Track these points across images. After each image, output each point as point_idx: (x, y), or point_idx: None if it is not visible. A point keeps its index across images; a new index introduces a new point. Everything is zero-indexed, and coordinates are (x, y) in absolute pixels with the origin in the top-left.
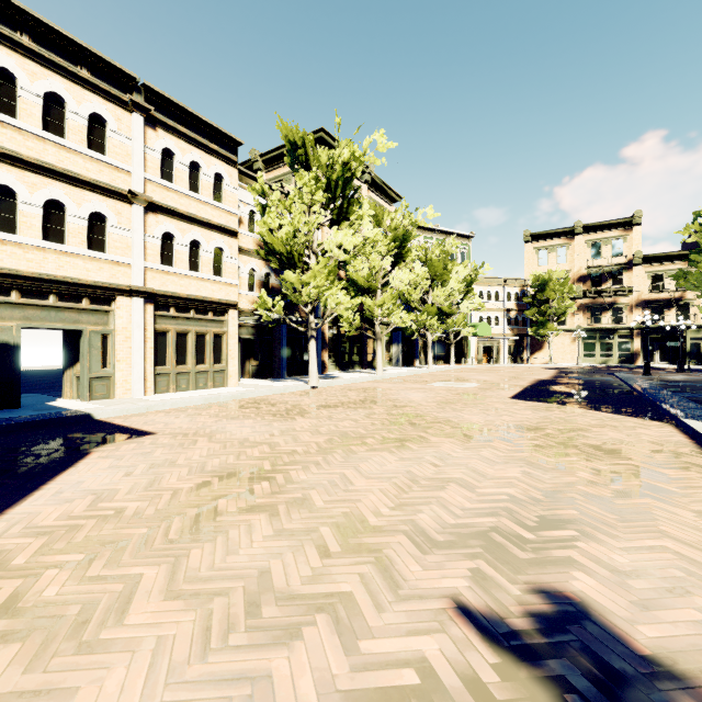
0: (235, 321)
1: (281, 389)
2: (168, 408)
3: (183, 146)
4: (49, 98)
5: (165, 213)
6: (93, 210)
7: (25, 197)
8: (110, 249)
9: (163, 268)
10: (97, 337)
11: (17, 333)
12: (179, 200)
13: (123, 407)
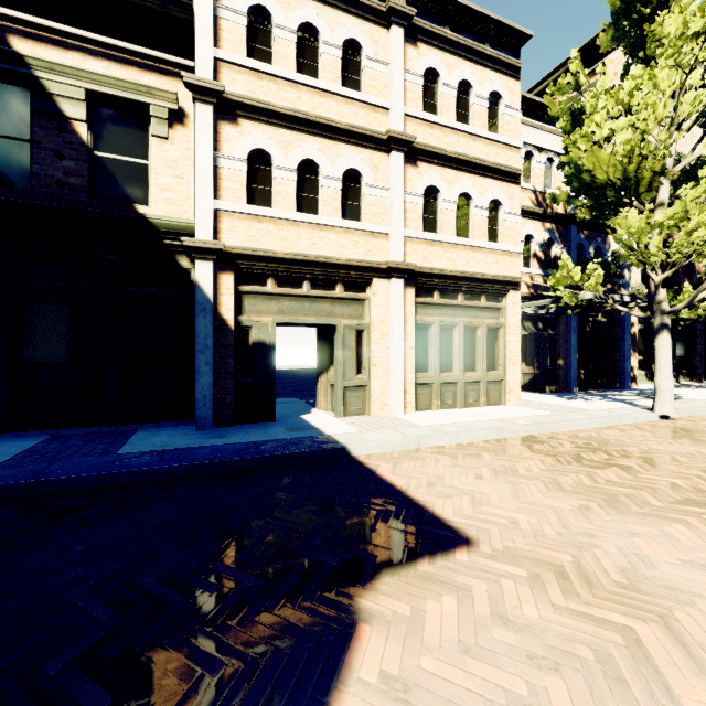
0: (516, 308)
1: (610, 419)
2: (445, 444)
3: (449, 61)
4: (303, 35)
5: (427, 159)
6: (347, 166)
7: (279, 161)
8: (365, 216)
9: (426, 236)
10: (350, 334)
11: (272, 331)
12: (444, 138)
13: (386, 438)
